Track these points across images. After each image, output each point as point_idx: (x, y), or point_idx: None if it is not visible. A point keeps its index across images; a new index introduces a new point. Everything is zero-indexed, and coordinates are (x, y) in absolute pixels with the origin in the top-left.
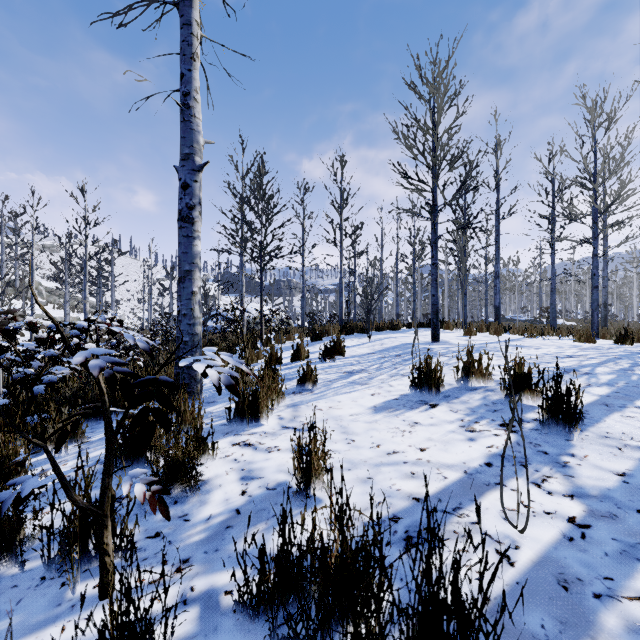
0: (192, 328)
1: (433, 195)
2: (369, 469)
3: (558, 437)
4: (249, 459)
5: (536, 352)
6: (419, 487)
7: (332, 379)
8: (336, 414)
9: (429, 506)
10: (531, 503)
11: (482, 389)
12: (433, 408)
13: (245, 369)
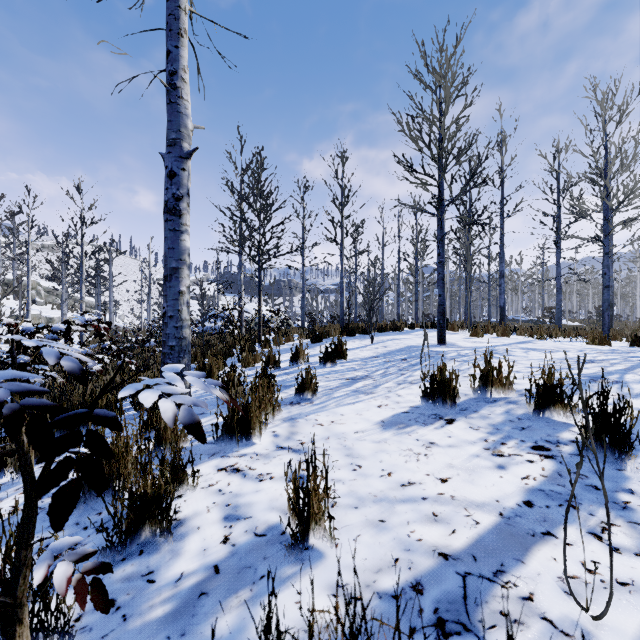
0: (179, 331)
1: (439, 190)
2: (380, 507)
3: (606, 465)
4: (236, 490)
5: (553, 356)
6: (445, 536)
7: (334, 387)
8: (339, 431)
9: (461, 567)
10: (596, 566)
11: (503, 401)
12: (450, 424)
13: (219, 395)
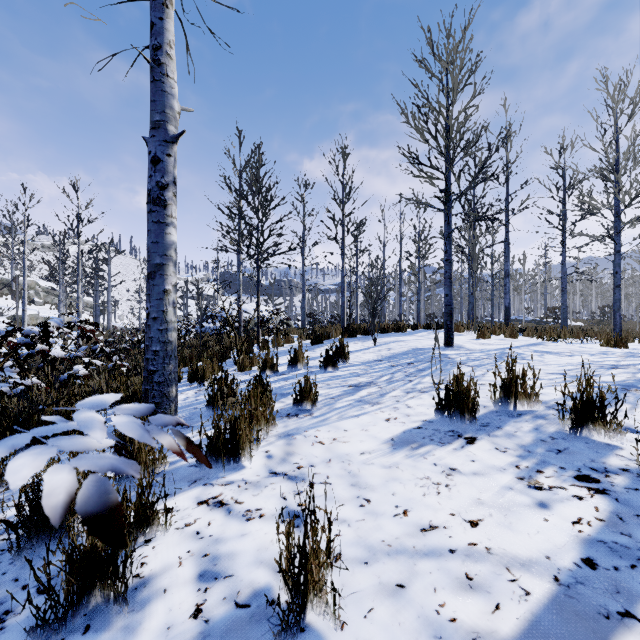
0: (164, 335)
1: (446, 183)
2: (397, 564)
3: None
4: (217, 533)
5: (571, 360)
6: (487, 615)
7: (335, 395)
8: (342, 451)
9: None
10: None
11: (529, 415)
12: (471, 444)
13: (167, 443)
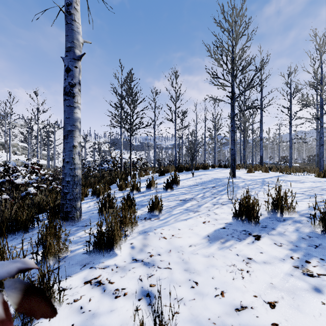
0: (73, 171)
1: (232, 89)
2: None
3: None
4: (94, 308)
5: (304, 185)
6: None
7: (172, 206)
8: (177, 244)
9: None
10: None
11: (290, 220)
12: (258, 240)
13: None
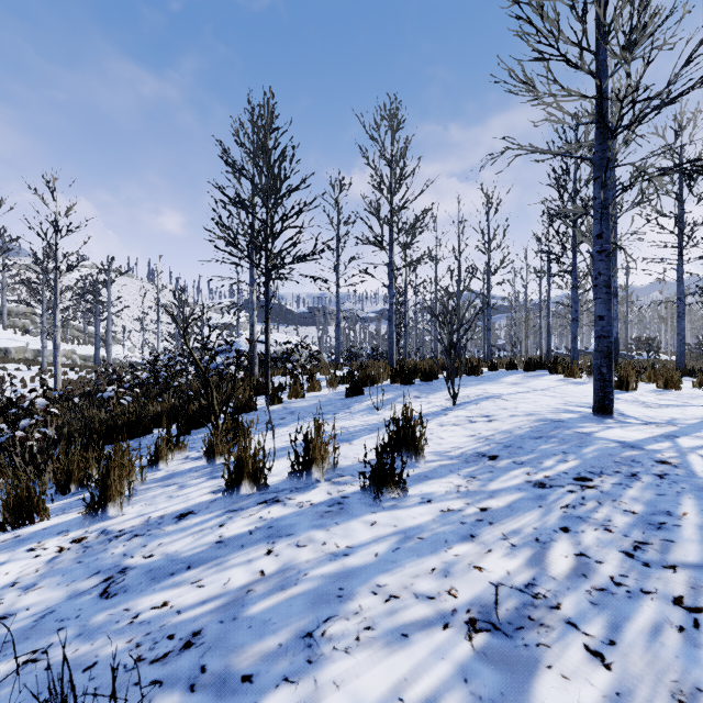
0: None
1: (601, 105)
2: None
3: None
4: None
5: None
6: None
7: None
8: None
9: None
10: None
11: None
12: None
13: None
